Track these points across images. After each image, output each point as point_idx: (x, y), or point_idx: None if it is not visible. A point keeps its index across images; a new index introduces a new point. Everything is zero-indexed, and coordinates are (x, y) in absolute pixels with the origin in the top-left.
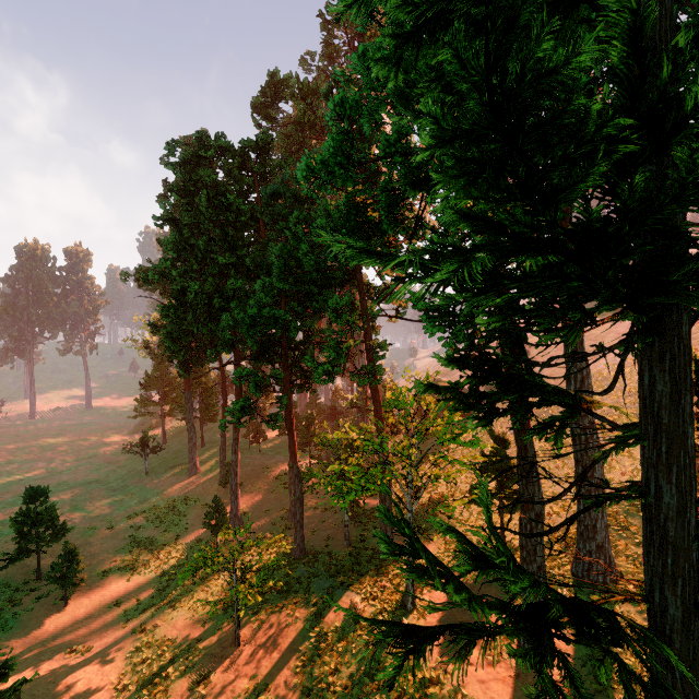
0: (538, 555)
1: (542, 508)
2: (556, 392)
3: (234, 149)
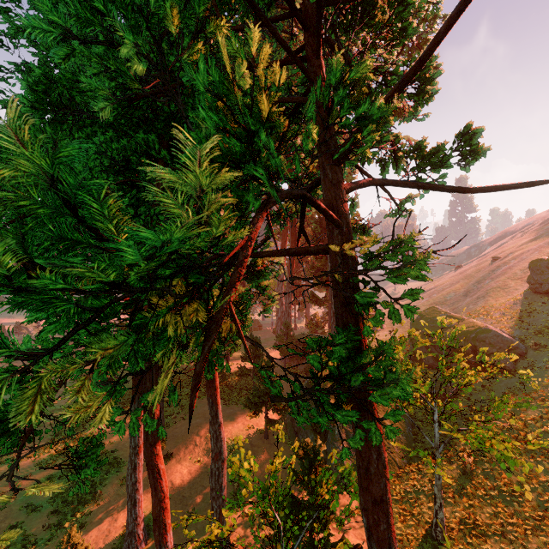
0: None
1: None
2: None
3: None
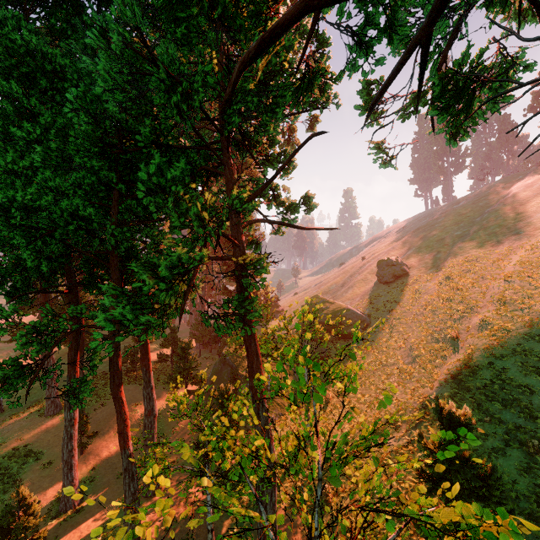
0: None
1: None
2: None
3: None
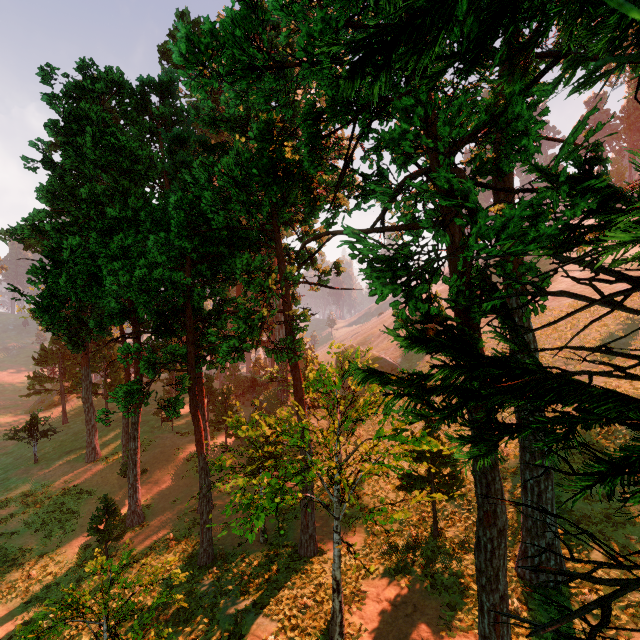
0: (501, 582)
1: (505, 522)
2: (610, 398)
3: (132, 87)
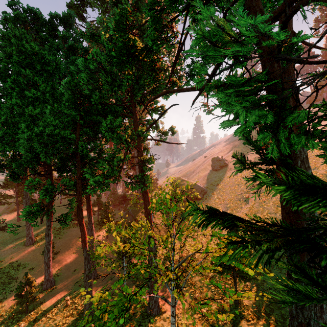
0: None
1: None
2: None
3: (46, 20)
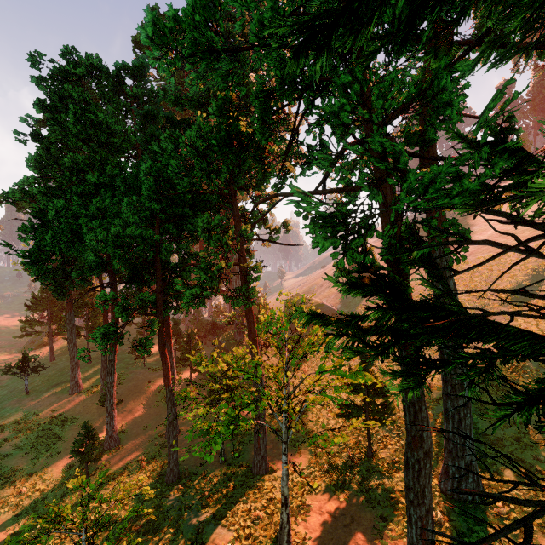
0: (427, 497)
1: (430, 445)
2: (525, 336)
3: (109, 71)
